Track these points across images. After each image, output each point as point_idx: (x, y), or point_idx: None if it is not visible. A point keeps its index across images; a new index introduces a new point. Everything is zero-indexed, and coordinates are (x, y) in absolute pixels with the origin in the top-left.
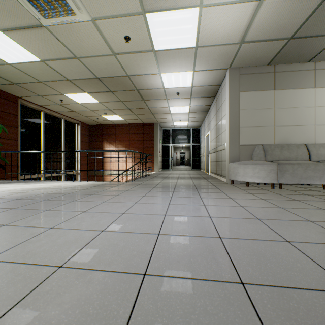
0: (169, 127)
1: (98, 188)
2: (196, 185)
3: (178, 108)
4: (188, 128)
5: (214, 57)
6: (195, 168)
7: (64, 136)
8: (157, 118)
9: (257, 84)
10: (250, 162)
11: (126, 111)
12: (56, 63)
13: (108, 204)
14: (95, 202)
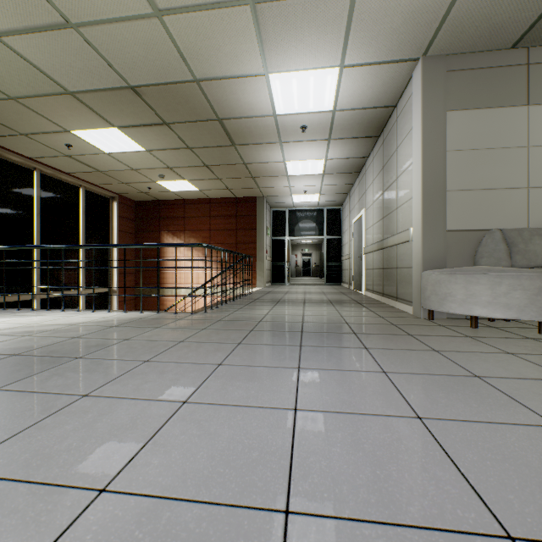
0: (285, 206)
1: (117, 331)
2: (350, 323)
3: (303, 164)
4: (319, 208)
5: (393, 23)
6: (332, 281)
7: (85, 221)
8: (261, 187)
9: (487, 91)
10: (483, 270)
11: (201, 172)
12: (28, 42)
13: (87, 410)
14: (51, 400)
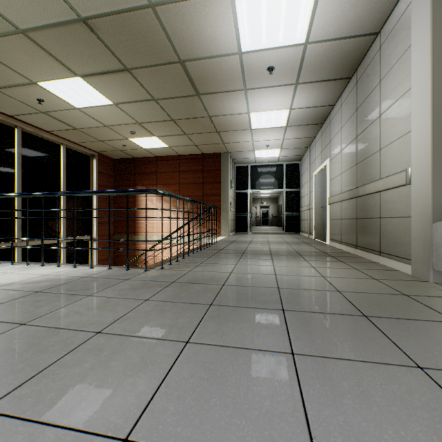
0: (247, 162)
1: (29, 304)
2: (343, 291)
3: (266, 115)
4: (279, 163)
5: None
6: (291, 230)
7: (66, 176)
8: (225, 142)
9: None
10: None
11: (168, 127)
12: None
13: None
14: None
